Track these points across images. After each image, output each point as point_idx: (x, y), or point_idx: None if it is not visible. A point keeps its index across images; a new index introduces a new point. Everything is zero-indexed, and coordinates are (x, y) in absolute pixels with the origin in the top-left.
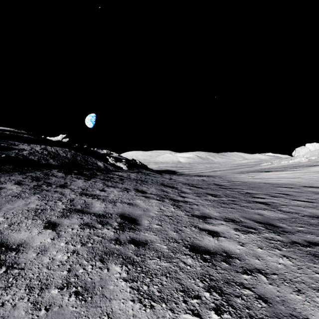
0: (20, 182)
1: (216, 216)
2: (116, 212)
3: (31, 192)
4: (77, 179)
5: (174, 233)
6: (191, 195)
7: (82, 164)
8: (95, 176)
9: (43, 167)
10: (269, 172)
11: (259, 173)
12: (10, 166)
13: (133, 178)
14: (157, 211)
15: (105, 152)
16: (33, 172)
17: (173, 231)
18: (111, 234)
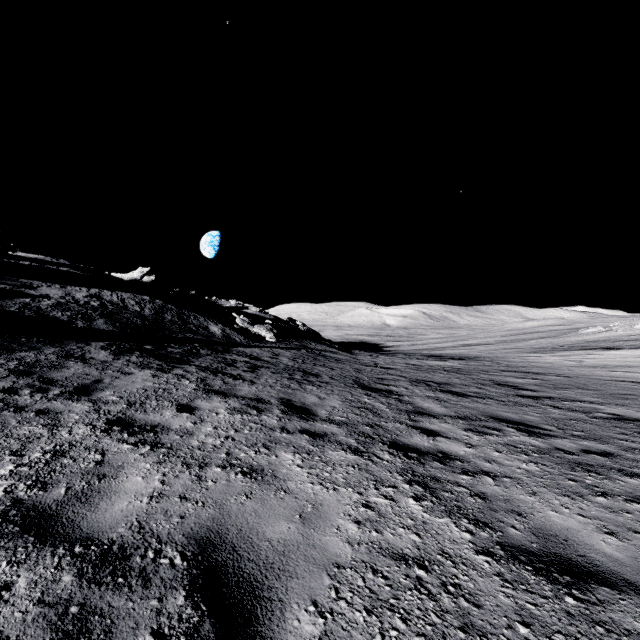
0: None
1: (619, 563)
2: (188, 530)
3: None
4: (137, 368)
5: None
6: (451, 426)
7: (173, 330)
8: (191, 360)
9: (72, 337)
10: (618, 351)
11: (590, 353)
12: None
13: (284, 365)
14: (354, 521)
15: (233, 305)
16: (36, 348)
17: None
18: None
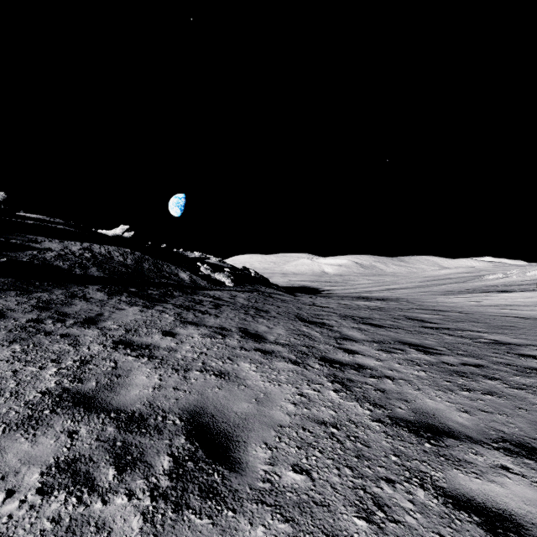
0: (4, 313)
1: (466, 427)
2: (182, 406)
3: (7, 338)
4: (127, 305)
5: (361, 526)
6: (367, 347)
7: (150, 276)
8: (167, 299)
9: (73, 282)
10: (511, 293)
11: (488, 295)
12: (7, 279)
13: (240, 304)
14: (292, 403)
15: (197, 256)
16: (48, 290)
17: (353, 511)
18: (131, 532)
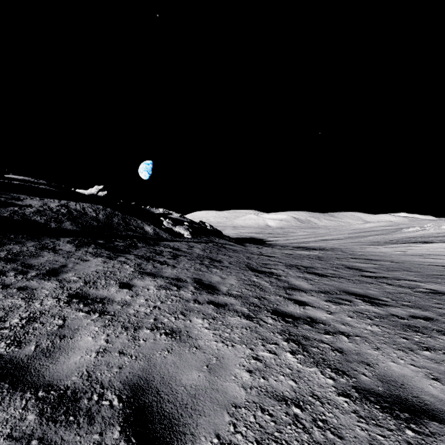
0: None
1: (444, 402)
2: (124, 378)
3: None
4: (92, 256)
5: None
6: (315, 298)
7: (119, 229)
8: (131, 250)
9: (47, 234)
10: (431, 244)
11: (411, 245)
12: None
13: (197, 254)
14: (247, 370)
15: (161, 212)
16: (21, 242)
17: None
18: None
